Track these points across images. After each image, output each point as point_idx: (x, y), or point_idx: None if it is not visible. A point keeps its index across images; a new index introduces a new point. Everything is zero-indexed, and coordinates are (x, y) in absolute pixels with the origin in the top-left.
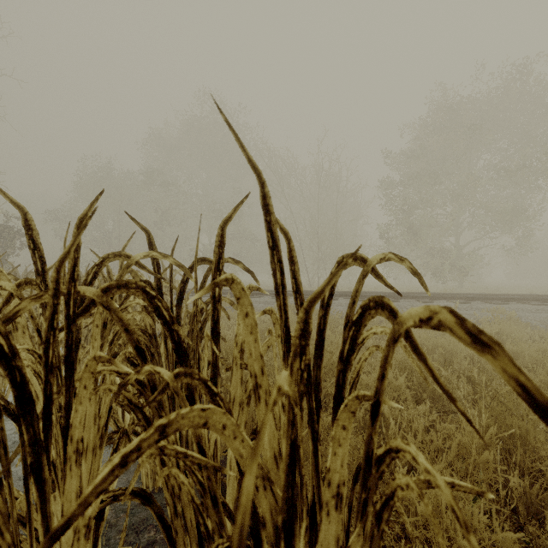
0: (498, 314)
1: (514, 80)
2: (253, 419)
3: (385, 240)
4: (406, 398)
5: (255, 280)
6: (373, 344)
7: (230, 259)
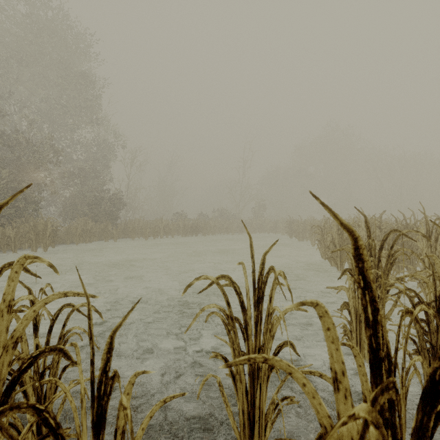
0: None
1: None
2: None
3: None
4: None
5: None
6: None
7: None
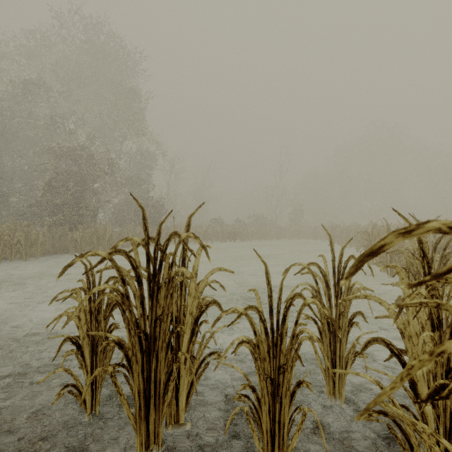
0: None
1: None
2: None
3: None
4: None
5: None
6: None
7: None
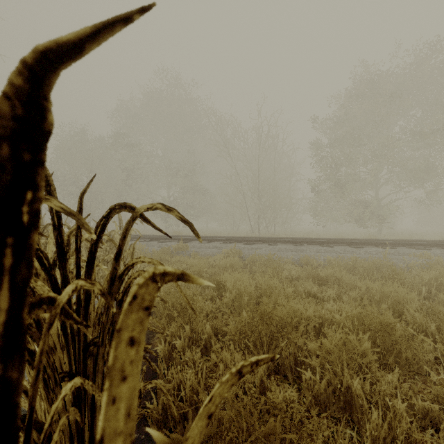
0: (425, 259)
1: (425, 58)
2: (197, 395)
3: (315, 193)
4: (368, 362)
5: (195, 235)
6: (318, 291)
7: (160, 205)
